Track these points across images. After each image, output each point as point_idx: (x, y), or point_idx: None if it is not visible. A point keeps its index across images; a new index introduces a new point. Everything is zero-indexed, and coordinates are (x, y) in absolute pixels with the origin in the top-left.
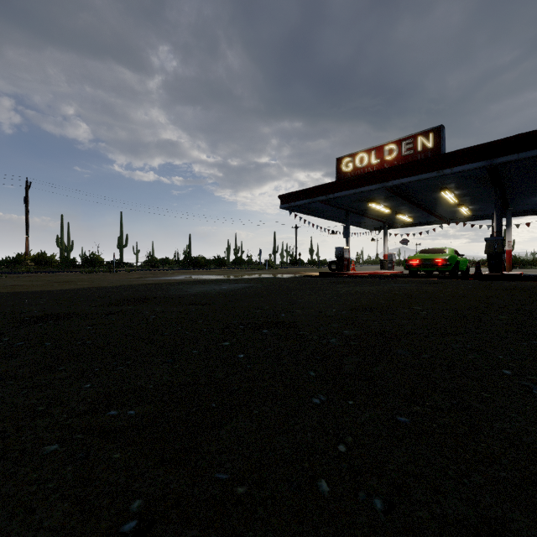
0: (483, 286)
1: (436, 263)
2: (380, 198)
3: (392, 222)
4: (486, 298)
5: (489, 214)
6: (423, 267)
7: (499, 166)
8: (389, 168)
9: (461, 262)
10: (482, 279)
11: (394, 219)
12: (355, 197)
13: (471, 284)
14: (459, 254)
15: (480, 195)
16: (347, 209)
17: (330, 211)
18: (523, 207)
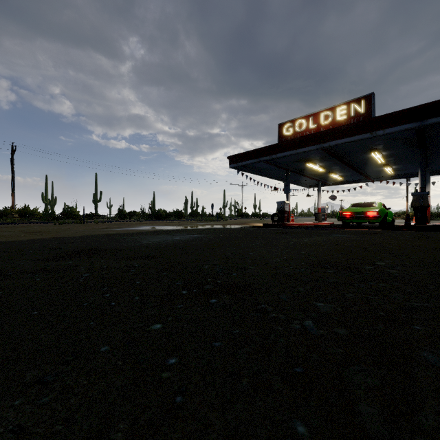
0: (421, 237)
1: (368, 215)
2: (316, 158)
3: (324, 180)
4: (439, 250)
5: (409, 173)
6: (355, 218)
7: (426, 128)
8: (326, 130)
9: (389, 214)
10: (412, 230)
11: (327, 178)
12: (295, 158)
13: (408, 234)
14: (386, 207)
15: (404, 156)
16: (287, 168)
17: (272, 170)
18: (439, 167)
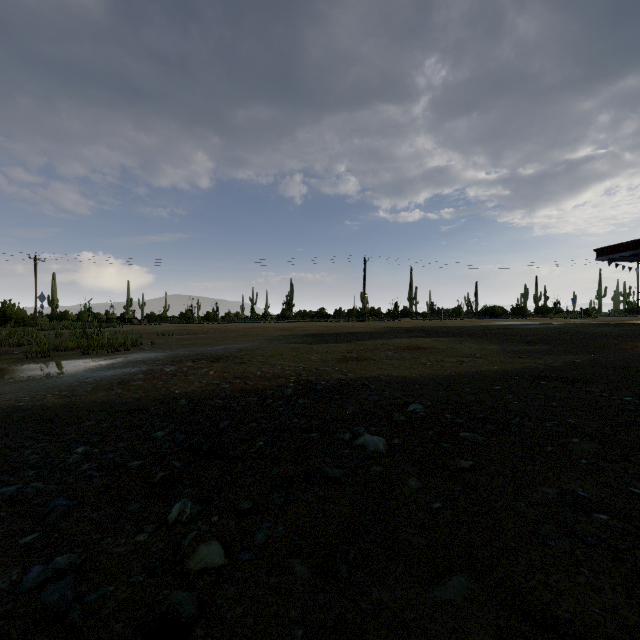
0: None
1: None
2: None
3: None
4: None
5: None
6: None
7: None
8: None
9: None
10: None
11: None
12: None
13: None
14: None
15: None
16: None
17: None
18: None
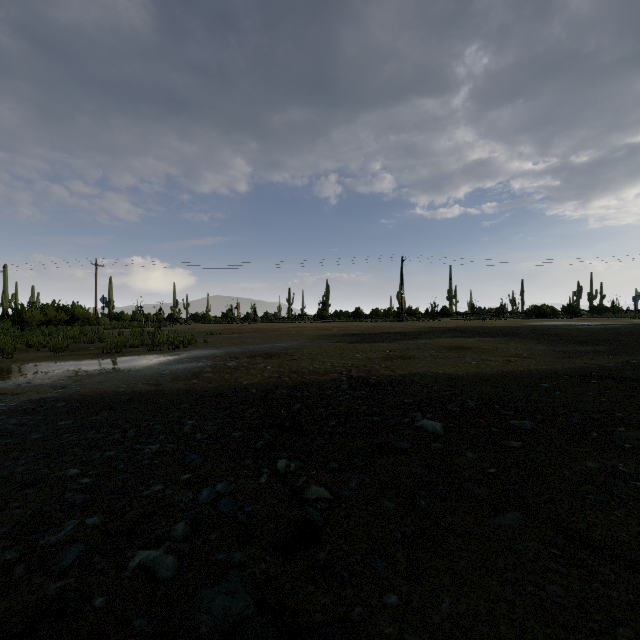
0: None
1: None
2: None
3: None
4: None
5: None
6: None
7: None
8: None
9: None
10: None
11: None
12: None
13: None
14: None
15: None
16: None
17: None
18: None
